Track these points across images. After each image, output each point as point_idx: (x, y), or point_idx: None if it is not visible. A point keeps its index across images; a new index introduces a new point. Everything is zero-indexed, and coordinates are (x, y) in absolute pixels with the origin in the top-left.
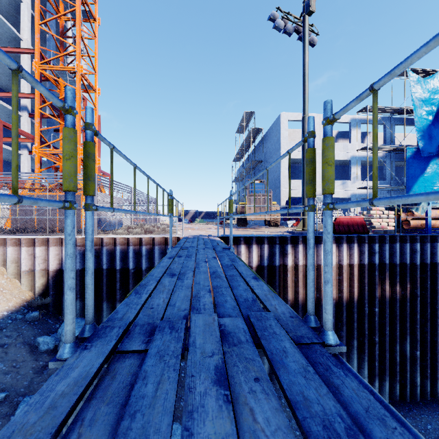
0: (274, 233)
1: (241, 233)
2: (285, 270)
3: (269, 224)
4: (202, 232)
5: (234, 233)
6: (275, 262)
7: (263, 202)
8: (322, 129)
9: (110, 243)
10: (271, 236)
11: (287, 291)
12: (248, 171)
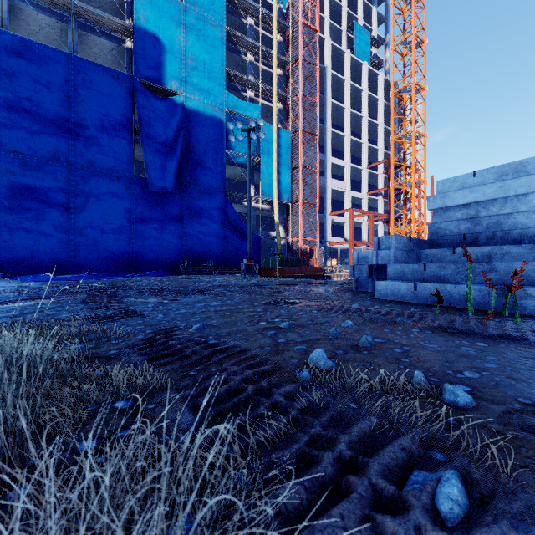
0: None
1: None
2: None
3: None
4: None
5: None
6: None
7: None
8: None
9: None
10: None
11: None
12: None
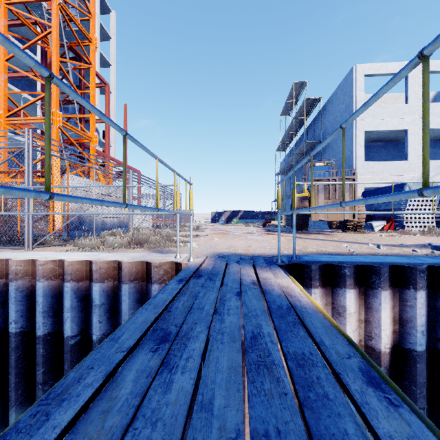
0: (398, 249)
1: (320, 248)
2: None
3: (344, 227)
4: (239, 242)
5: (306, 247)
6: None
7: (339, 191)
8: (420, 84)
9: (26, 272)
10: (434, 267)
11: None
12: (298, 158)
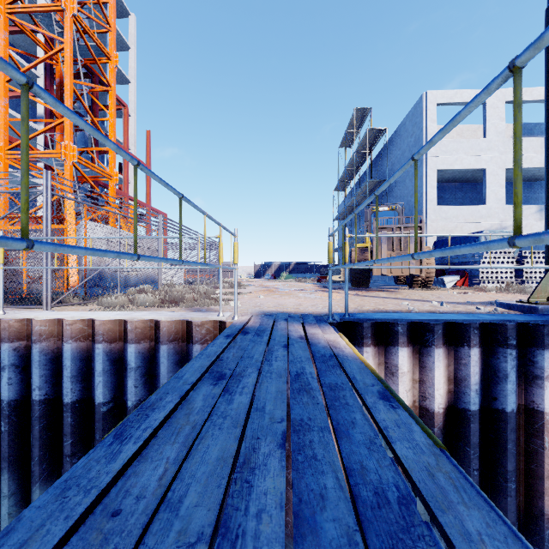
0: (462, 307)
1: (378, 306)
2: (535, 425)
3: (411, 283)
4: (288, 300)
5: (362, 305)
6: (503, 400)
7: (404, 241)
8: (501, 116)
9: (51, 333)
10: (489, 323)
11: (544, 491)
12: (360, 200)
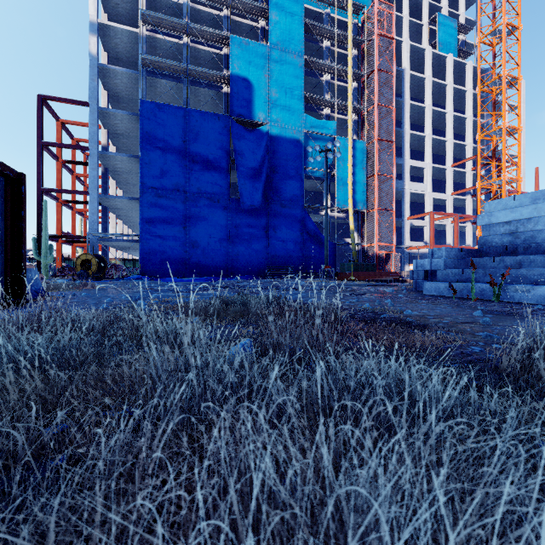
0: None
1: None
2: None
3: None
4: None
5: None
6: None
7: None
8: None
9: None
10: None
11: None
12: None
